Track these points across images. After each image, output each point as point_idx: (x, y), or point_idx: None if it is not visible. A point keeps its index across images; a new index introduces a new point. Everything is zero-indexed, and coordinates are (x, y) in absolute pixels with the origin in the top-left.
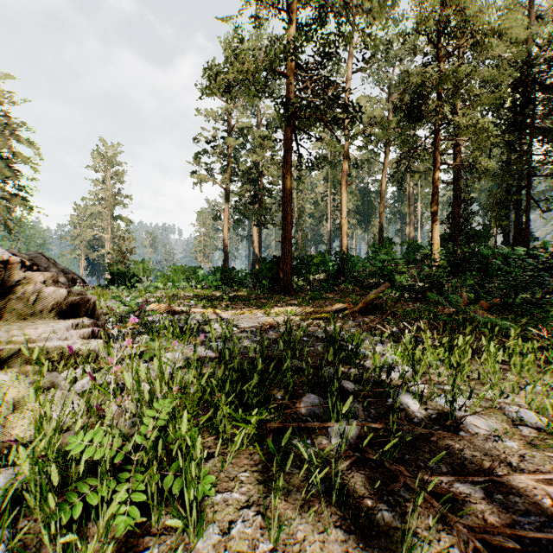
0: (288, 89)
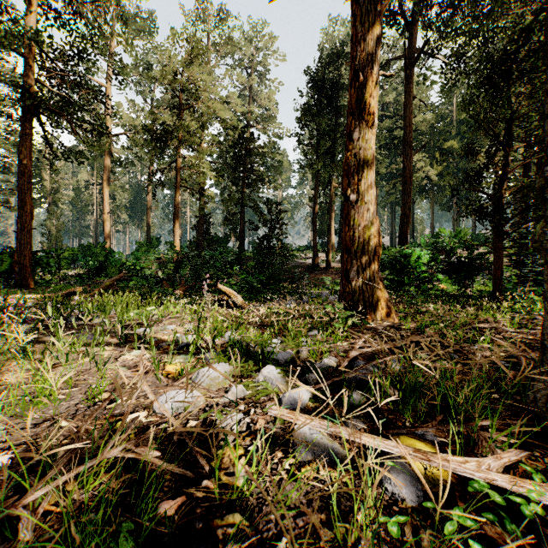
0: (27, 70)
